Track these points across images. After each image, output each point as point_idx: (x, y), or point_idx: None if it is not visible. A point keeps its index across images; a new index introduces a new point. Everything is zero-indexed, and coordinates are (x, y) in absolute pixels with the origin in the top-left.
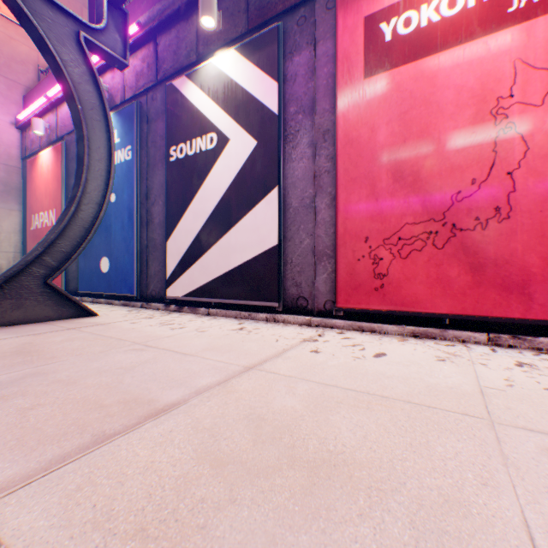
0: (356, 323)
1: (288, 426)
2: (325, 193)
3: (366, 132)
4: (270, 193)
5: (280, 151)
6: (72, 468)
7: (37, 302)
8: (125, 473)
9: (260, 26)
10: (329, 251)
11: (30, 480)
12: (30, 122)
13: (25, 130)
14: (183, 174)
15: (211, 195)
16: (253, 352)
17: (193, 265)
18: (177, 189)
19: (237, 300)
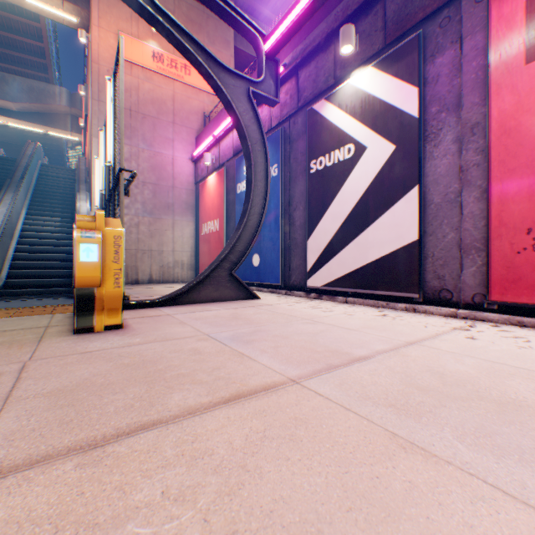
0: (514, 317)
1: (467, 380)
2: (473, 187)
3: (528, 119)
4: (408, 192)
5: (420, 151)
6: (328, 376)
7: (225, 287)
8: (361, 382)
9: (397, 39)
10: (477, 244)
11: (311, 376)
12: (200, 156)
13: (196, 162)
14: (322, 182)
15: (347, 199)
16: (406, 333)
17: (330, 259)
18: (316, 196)
19: (374, 291)
